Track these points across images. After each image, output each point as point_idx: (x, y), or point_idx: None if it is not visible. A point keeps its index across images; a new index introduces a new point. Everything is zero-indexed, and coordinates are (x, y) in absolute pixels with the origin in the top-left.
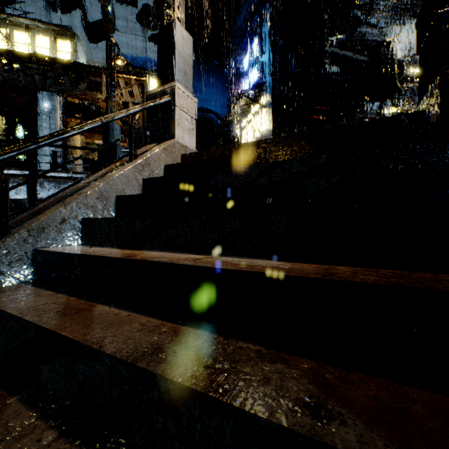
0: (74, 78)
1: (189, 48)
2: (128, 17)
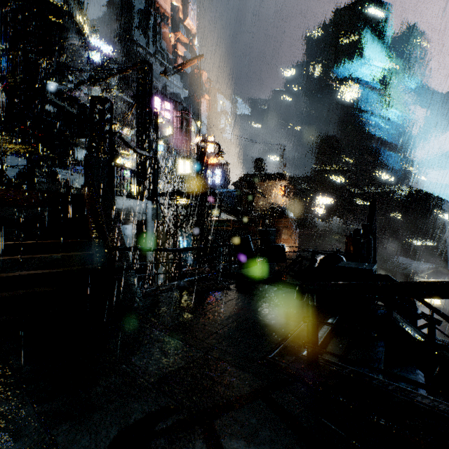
0: None
1: None
2: None
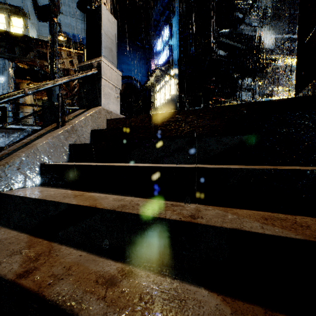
0: (25, 48)
1: (114, 29)
2: (70, 4)
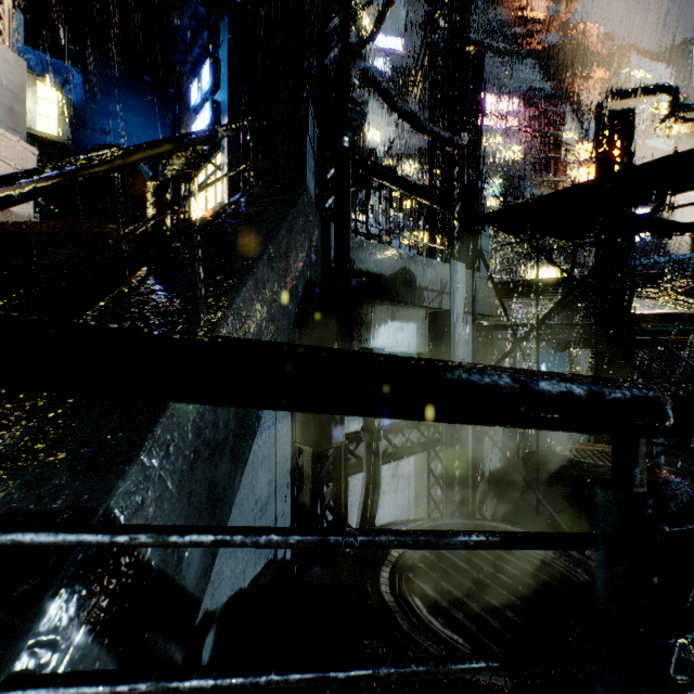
0: None
1: (21, 75)
2: None
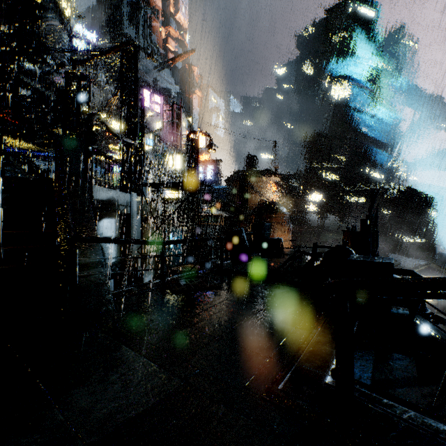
0: None
1: None
2: None
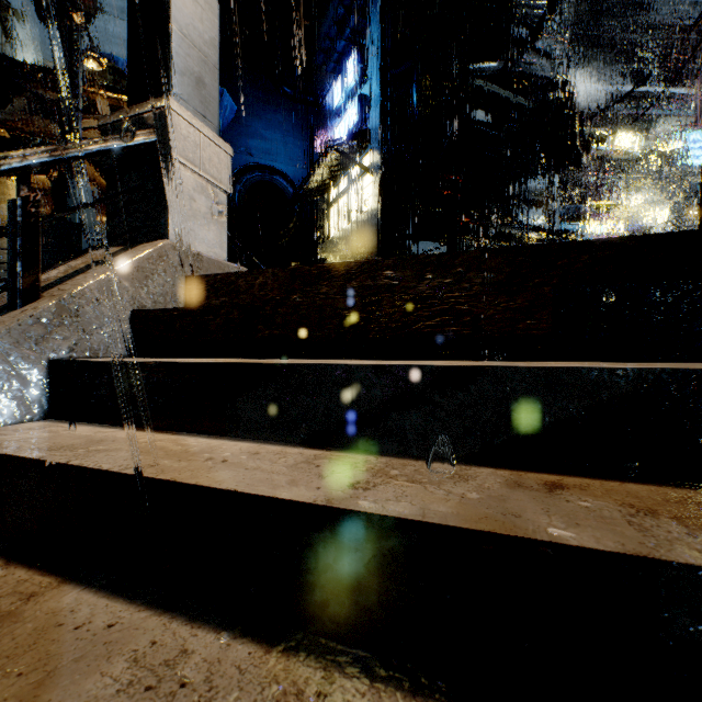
0: (5, 90)
1: (211, 24)
2: None
